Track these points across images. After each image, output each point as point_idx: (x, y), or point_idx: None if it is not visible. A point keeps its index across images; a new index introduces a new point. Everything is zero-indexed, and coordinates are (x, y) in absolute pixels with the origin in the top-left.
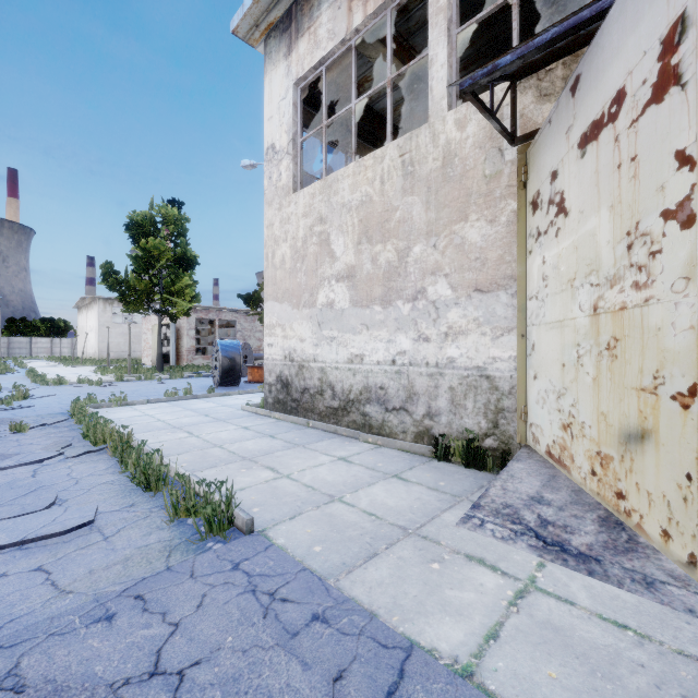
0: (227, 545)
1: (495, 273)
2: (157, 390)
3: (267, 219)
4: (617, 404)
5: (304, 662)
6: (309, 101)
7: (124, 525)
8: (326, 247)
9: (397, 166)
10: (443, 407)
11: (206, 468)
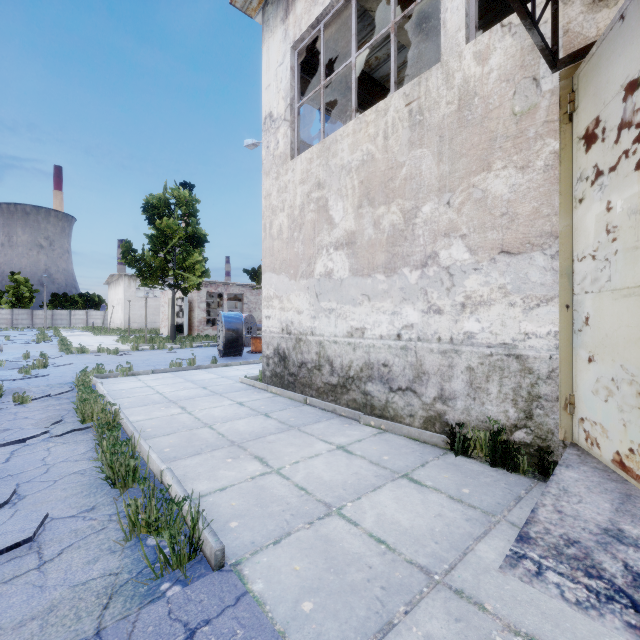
0: (186, 590)
1: (528, 230)
2: (166, 360)
3: (265, 190)
4: None
5: None
6: (307, 69)
7: (71, 542)
8: (324, 213)
9: (403, 117)
10: (459, 390)
11: (189, 455)
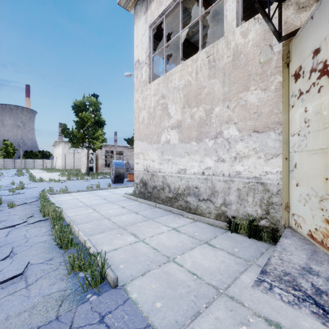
0: (99, 297)
1: (267, 120)
2: (84, 185)
3: (135, 98)
4: None
5: None
6: (157, 37)
7: (41, 275)
8: (165, 111)
9: (205, 63)
10: (233, 200)
11: (98, 233)
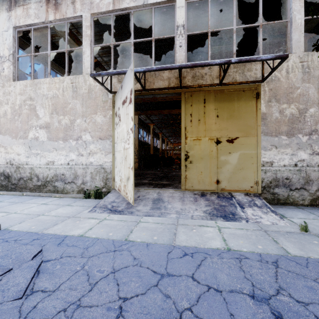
0: None
1: (106, 133)
2: None
3: None
4: (126, 172)
5: (32, 244)
6: (22, 35)
7: None
8: (34, 112)
9: (70, 86)
10: (88, 179)
11: None
